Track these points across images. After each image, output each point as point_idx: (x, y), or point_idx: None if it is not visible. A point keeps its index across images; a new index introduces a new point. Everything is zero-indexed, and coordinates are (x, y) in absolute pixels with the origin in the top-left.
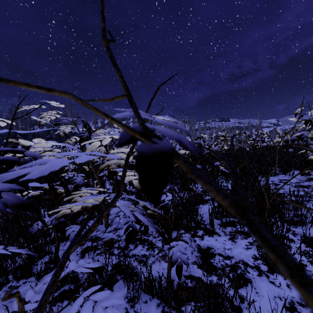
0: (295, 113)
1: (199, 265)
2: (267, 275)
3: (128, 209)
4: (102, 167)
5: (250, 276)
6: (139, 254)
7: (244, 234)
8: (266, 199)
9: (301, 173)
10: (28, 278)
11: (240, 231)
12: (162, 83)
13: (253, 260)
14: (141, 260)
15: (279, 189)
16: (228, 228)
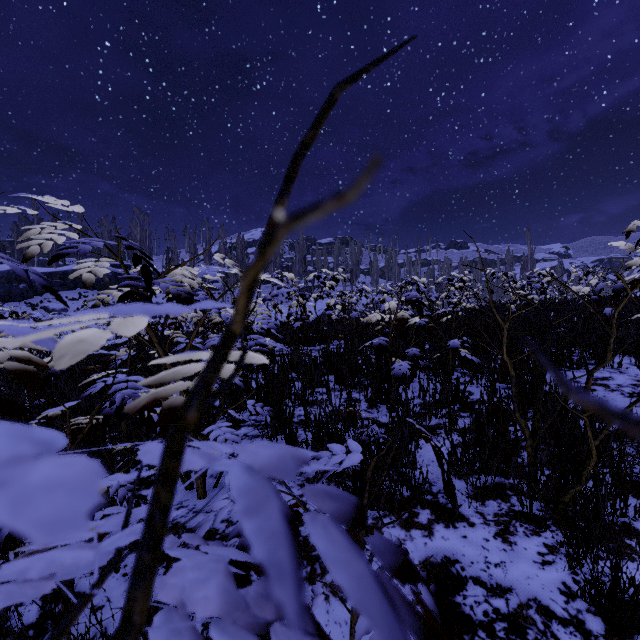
0: (626, 230)
1: None
2: None
3: None
4: (134, 406)
5: None
6: None
7: (532, 522)
8: (590, 441)
9: (638, 364)
10: None
11: (520, 512)
12: (350, 77)
13: (563, 601)
14: None
15: None
16: (490, 503)
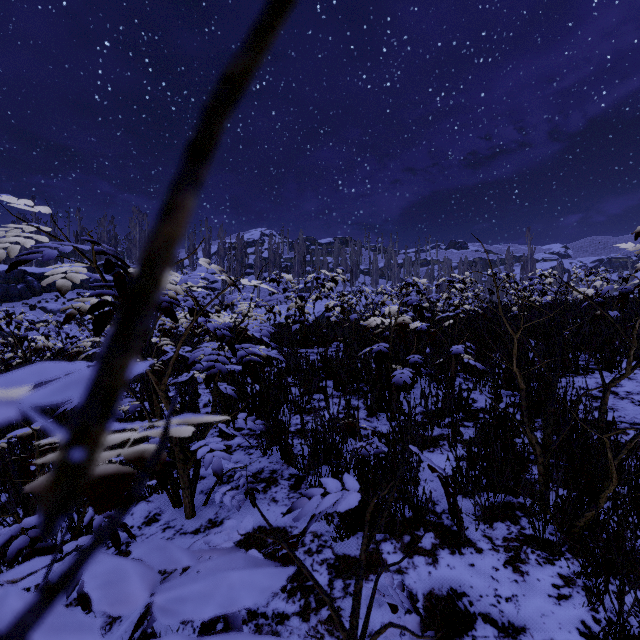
0: (635, 231)
1: None
2: None
3: None
4: (42, 484)
5: None
6: (267, 611)
7: (544, 548)
8: (610, 464)
9: None
10: None
11: (531, 536)
12: None
13: None
14: (270, 633)
15: (639, 434)
16: (499, 525)
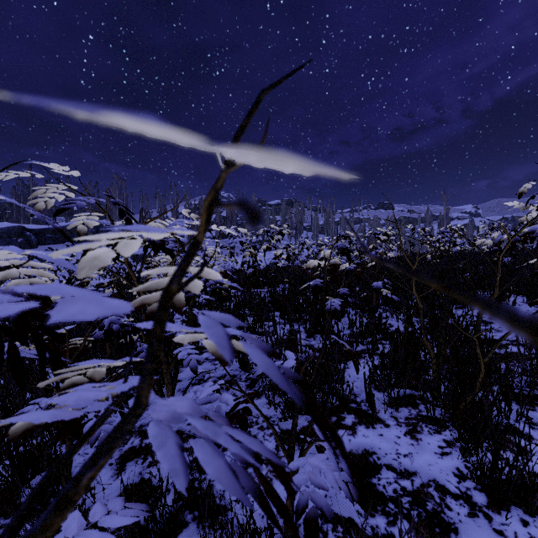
0: (518, 192)
1: (353, 504)
2: (488, 514)
3: (172, 440)
4: None
5: (452, 516)
6: None
7: (435, 423)
8: (479, 357)
9: (529, 302)
10: (8, 516)
11: (426, 416)
12: (270, 86)
13: (456, 481)
14: None
15: (502, 337)
16: (403, 409)
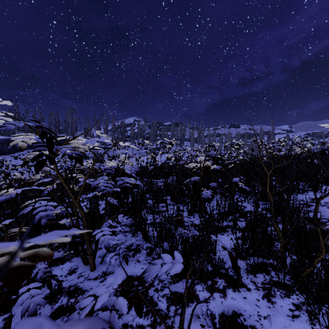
0: None
1: None
2: None
3: None
4: None
5: None
6: (133, 324)
7: (284, 288)
8: (321, 243)
9: None
10: None
11: (276, 281)
12: None
13: None
14: None
15: None
16: (259, 275)
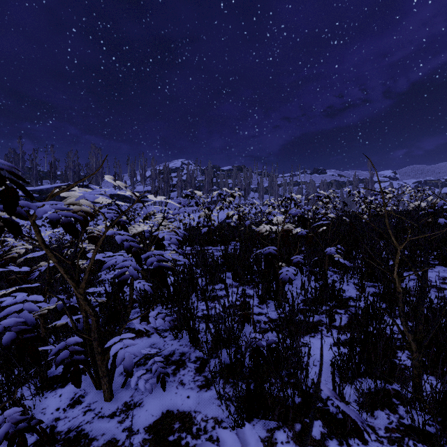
0: None
1: None
2: None
3: None
4: None
5: None
6: None
7: (425, 440)
8: None
9: None
10: None
11: (410, 426)
12: None
13: None
14: None
15: None
16: (379, 414)
